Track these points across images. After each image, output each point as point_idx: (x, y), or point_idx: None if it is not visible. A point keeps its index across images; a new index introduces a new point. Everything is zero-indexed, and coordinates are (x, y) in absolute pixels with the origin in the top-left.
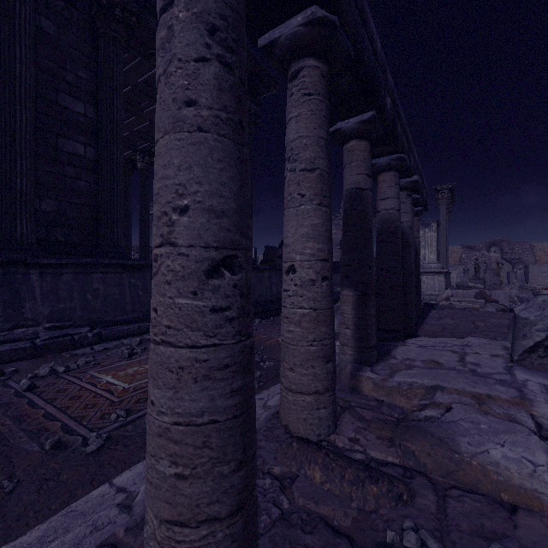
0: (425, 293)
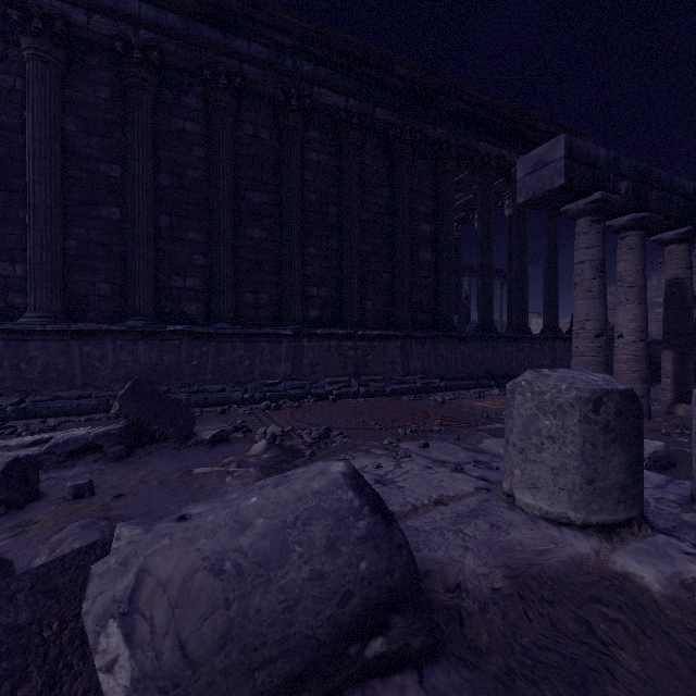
0: None
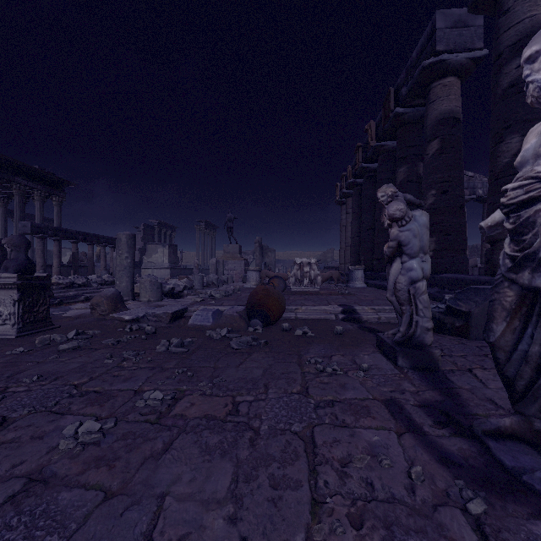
0: (163, 277)
